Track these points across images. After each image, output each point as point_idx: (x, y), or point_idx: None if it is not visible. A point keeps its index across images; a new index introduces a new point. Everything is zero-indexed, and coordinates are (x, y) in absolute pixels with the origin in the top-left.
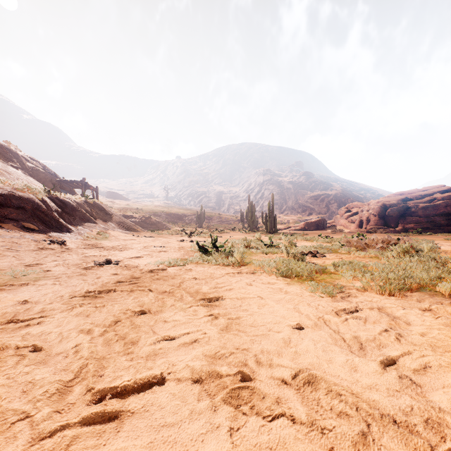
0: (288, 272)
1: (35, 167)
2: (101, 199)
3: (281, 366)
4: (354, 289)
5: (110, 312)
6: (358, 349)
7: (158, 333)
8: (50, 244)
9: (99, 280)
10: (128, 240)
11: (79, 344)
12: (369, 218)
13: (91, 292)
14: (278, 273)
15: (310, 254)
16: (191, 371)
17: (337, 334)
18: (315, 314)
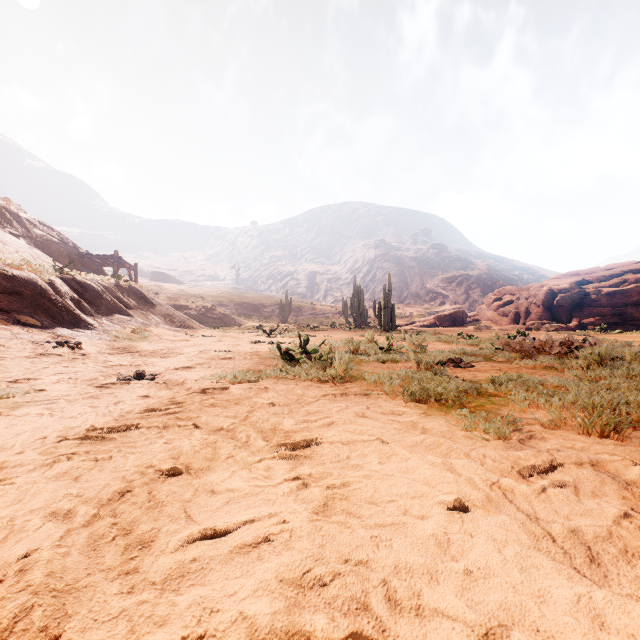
0: (423, 394)
1: (46, 235)
2: (143, 282)
3: (442, 614)
4: (537, 424)
5: (119, 471)
6: (587, 563)
7: (195, 519)
8: (56, 347)
9: (117, 408)
10: (178, 341)
11: (34, 551)
12: (529, 310)
13: (96, 430)
14: (407, 396)
15: (450, 362)
16: (248, 634)
17: (536, 523)
18: (483, 477)
